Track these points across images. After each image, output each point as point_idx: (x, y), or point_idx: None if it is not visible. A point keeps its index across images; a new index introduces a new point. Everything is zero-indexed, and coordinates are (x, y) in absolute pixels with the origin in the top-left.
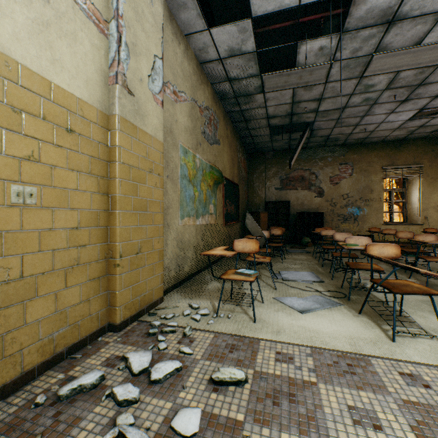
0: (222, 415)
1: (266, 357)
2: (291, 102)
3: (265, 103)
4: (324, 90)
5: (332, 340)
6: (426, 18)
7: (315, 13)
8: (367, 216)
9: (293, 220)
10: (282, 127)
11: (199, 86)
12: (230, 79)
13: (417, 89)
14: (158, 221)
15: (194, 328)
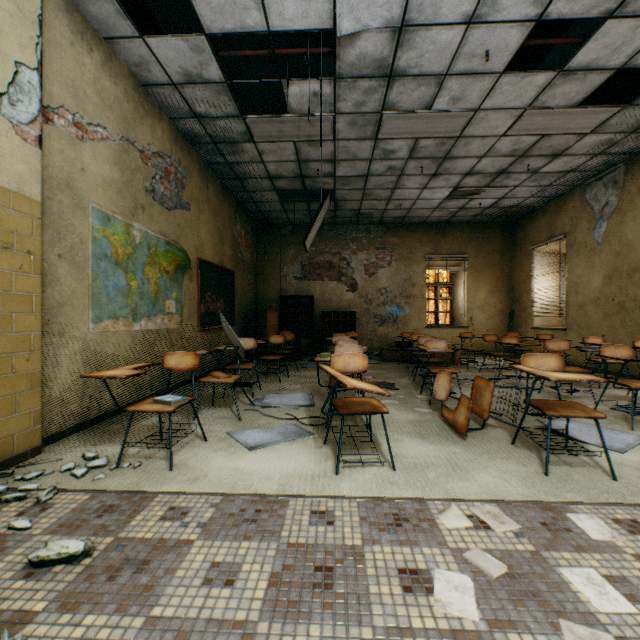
0: (11, 610)
1: (150, 517)
2: (297, 160)
3: (261, 157)
4: (336, 150)
5: (262, 482)
6: (428, 80)
7: (304, 45)
8: (408, 317)
9: (319, 323)
10: (300, 193)
11: (141, 120)
12: (198, 116)
13: (444, 163)
14: (28, 326)
15: (64, 489)
